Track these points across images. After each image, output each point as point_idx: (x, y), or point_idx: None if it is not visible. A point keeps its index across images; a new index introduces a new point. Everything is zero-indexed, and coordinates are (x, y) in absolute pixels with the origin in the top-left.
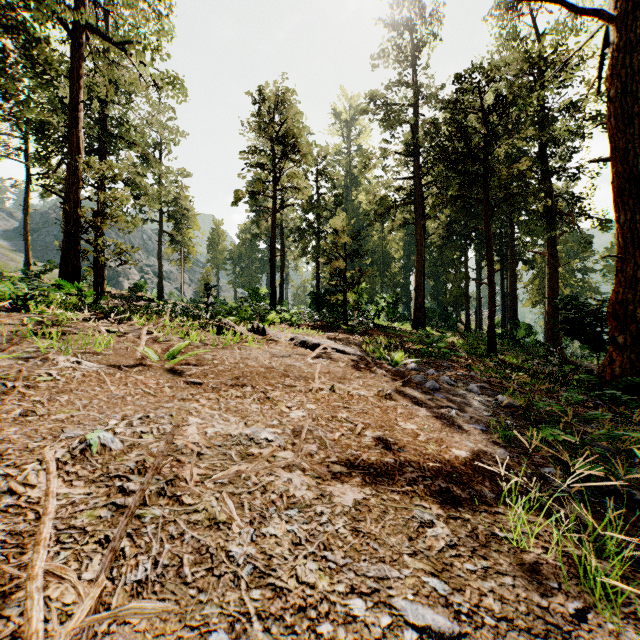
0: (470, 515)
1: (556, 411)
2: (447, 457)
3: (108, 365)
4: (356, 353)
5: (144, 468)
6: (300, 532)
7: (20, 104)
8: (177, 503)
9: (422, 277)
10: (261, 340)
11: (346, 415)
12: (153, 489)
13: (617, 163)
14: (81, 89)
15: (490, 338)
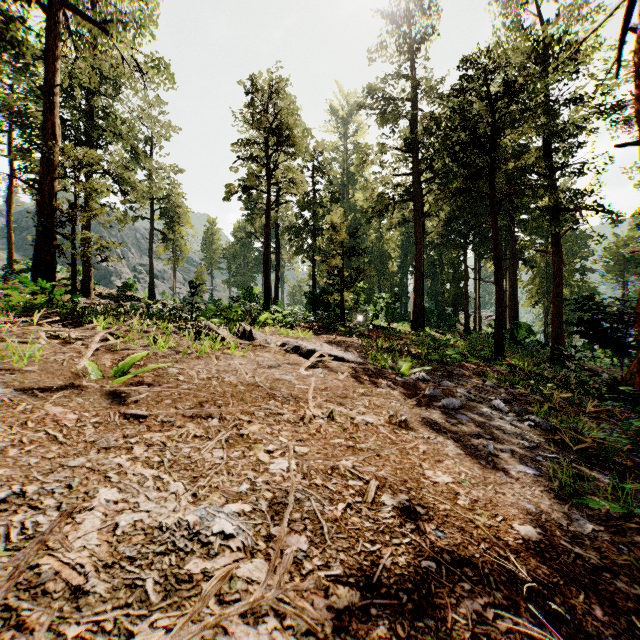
0: None
1: None
2: (512, 543)
3: (18, 389)
4: (357, 360)
5: None
6: None
7: None
8: None
9: (421, 276)
10: (246, 346)
11: (351, 462)
12: None
13: None
14: (57, 71)
15: (497, 340)
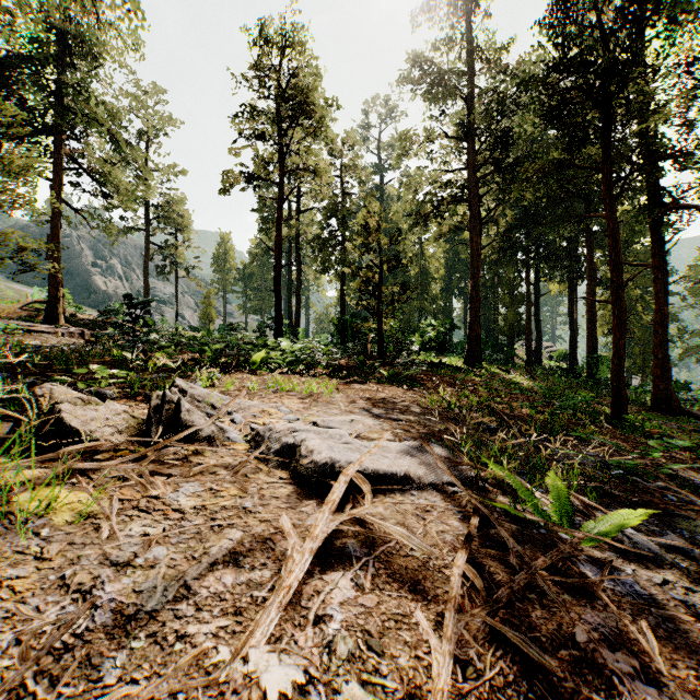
0: None
1: None
2: None
3: None
4: (441, 478)
5: None
6: None
7: None
8: None
9: (478, 298)
10: (129, 464)
11: None
12: None
13: None
14: None
15: (617, 389)
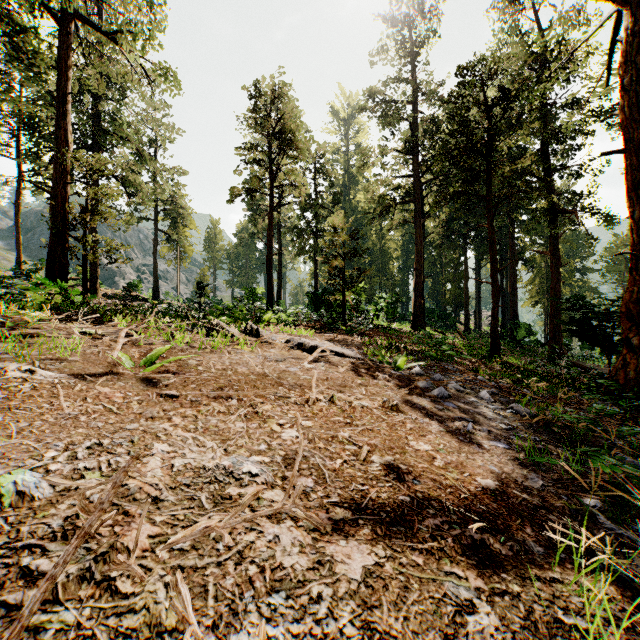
0: (519, 586)
1: (594, 428)
2: (473, 490)
3: (70, 374)
4: (356, 356)
5: (73, 528)
6: (287, 639)
7: (3, 94)
8: (107, 593)
9: (422, 276)
10: (254, 342)
11: (348, 434)
12: (72, 572)
13: (631, 155)
14: (69, 80)
15: (493, 339)
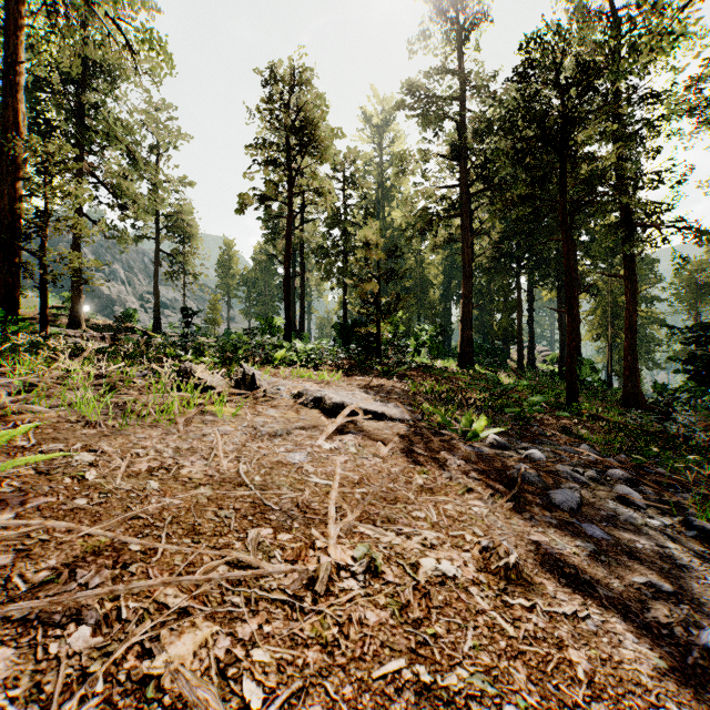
0: None
1: None
2: None
3: None
4: (403, 417)
5: None
6: None
7: None
8: None
9: (470, 305)
10: (243, 399)
11: None
12: None
13: None
14: (23, 46)
15: (570, 382)
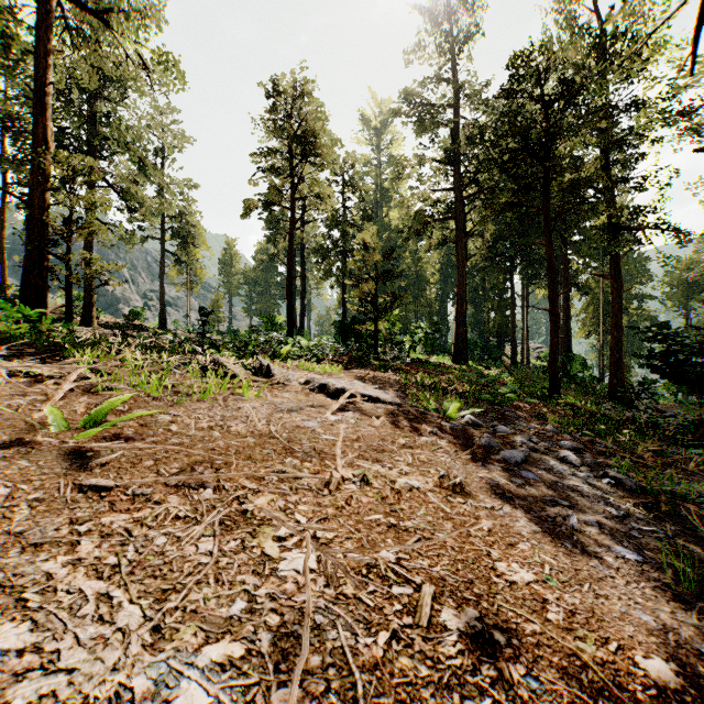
0: None
1: None
2: (642, 695)
3: None
4: (394, 401)
5: None
6: None
7: None
8: None
9: (464, 303)
10: (263, 384)
11: (394, 553)
12: None
13: None
14: (50, 68)
15: (552, 376)
